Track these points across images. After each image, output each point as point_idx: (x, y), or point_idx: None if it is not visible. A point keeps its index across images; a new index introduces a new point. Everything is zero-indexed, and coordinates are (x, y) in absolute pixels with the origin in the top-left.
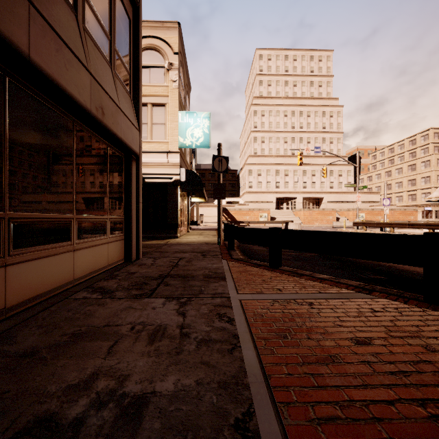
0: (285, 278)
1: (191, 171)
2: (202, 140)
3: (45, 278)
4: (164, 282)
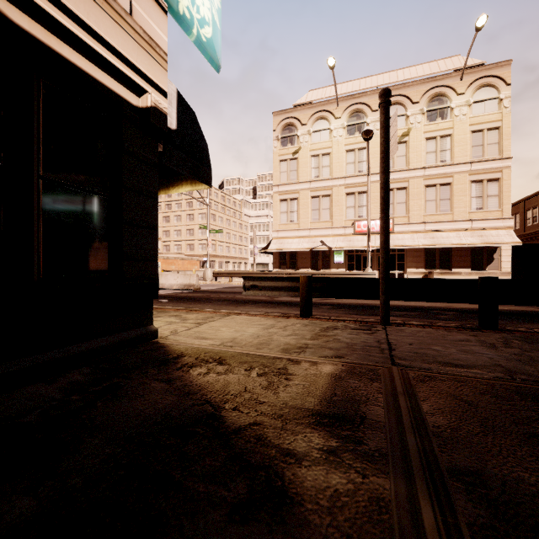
0: None
1: (188, 106)
2: (209, 35)
3: None
4: None
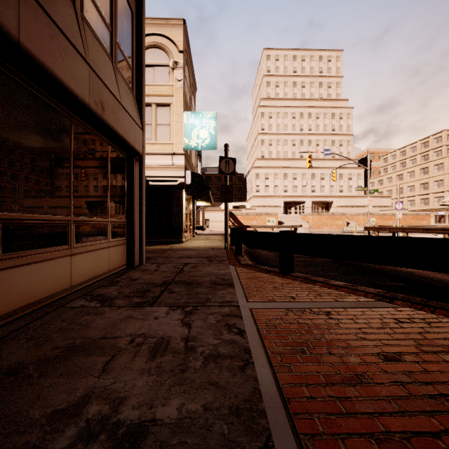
0: (298, 284)
1: (196, 173)
2: (208, 142)
3: (39, 285)
4: (168, 289)
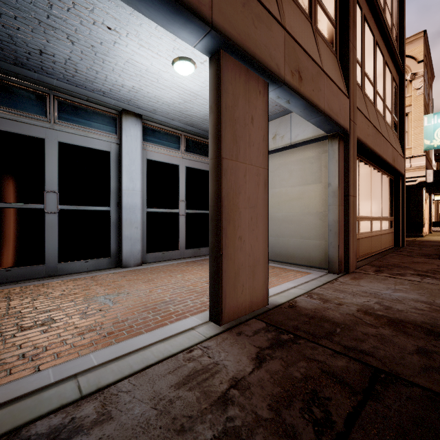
0: None
1: (439, 171)
2: None
3: (376, 245)
4: None
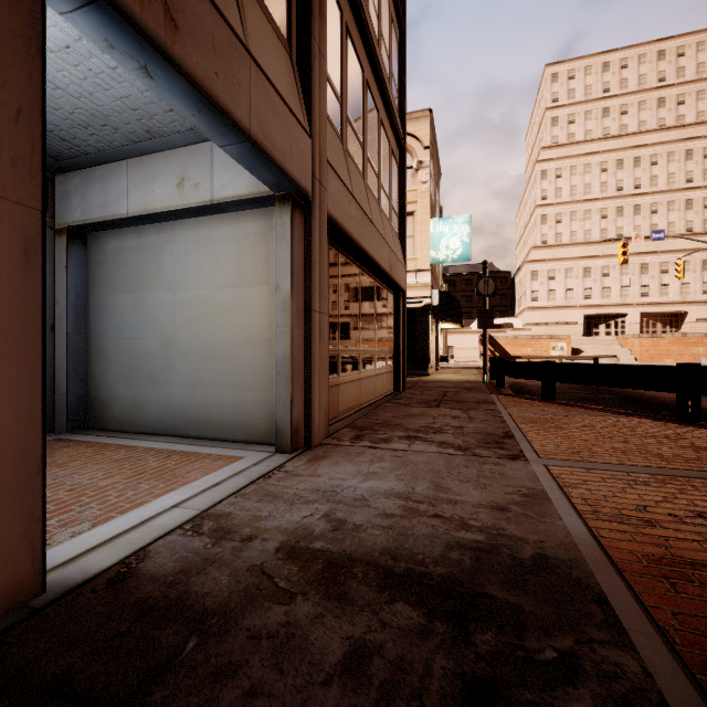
0: (554, 406)
1: (445, 292)
2: (459, 252)
3: (368, 391)
4: (443, 403)
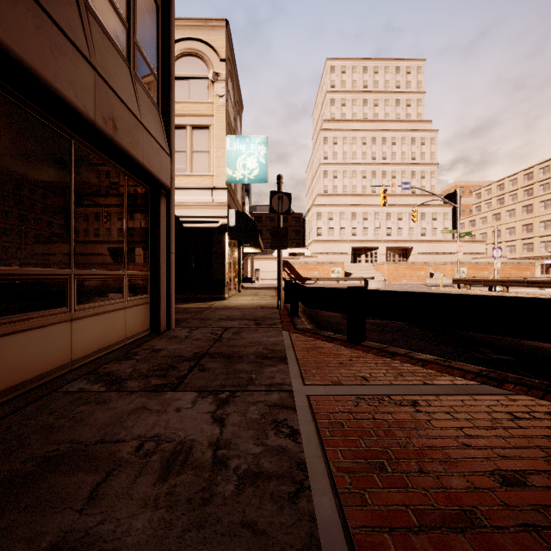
0: (372, 359)
1: (242, 212)
2: (256, 173)
3: (24, 362)
4: (200, 365)
